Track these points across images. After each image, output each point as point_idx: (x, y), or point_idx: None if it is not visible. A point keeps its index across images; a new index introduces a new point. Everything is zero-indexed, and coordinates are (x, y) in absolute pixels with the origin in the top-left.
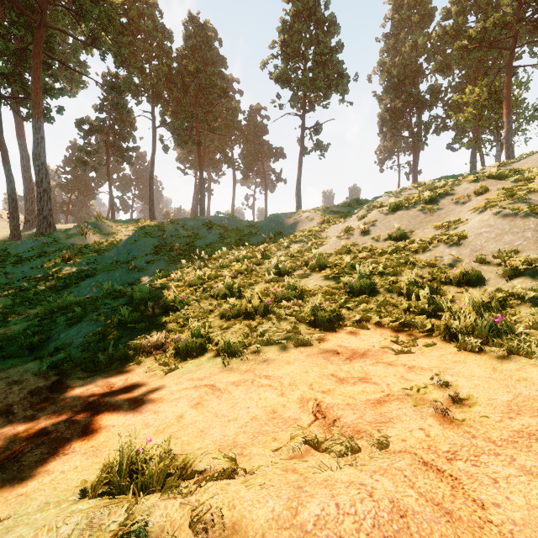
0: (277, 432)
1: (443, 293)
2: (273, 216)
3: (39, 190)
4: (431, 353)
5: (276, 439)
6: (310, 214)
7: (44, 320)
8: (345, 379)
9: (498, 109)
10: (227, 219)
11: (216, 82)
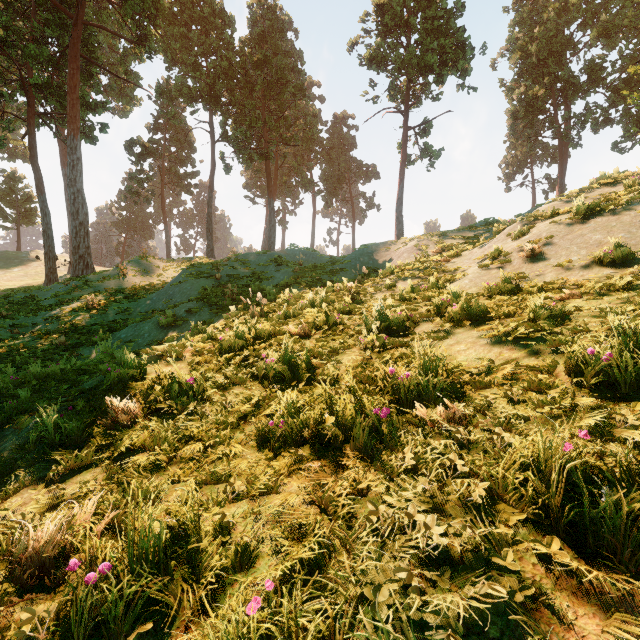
0: None
1: None
2: (366, 246)
3: (75, 223)
4: None
5: None
6: (420, 241)
7: None
8: None
9: None
10: (303, 254)
11: (289, 78)
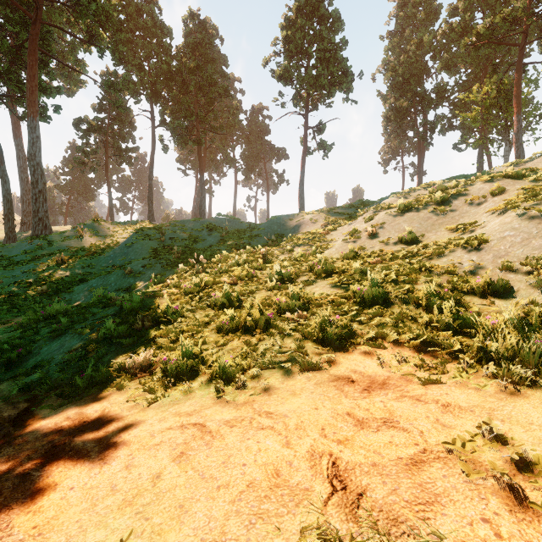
0: (282, 515)
1: (467, 305)
2: (275, 218)
3: (35, 191)
4: (467, 384)
5: (280, 530)
6: (314, 216)
7: (26, 331)
8: (365, 421)
9: (507, 108)
10: (228, 221)
11: (217, 81)
